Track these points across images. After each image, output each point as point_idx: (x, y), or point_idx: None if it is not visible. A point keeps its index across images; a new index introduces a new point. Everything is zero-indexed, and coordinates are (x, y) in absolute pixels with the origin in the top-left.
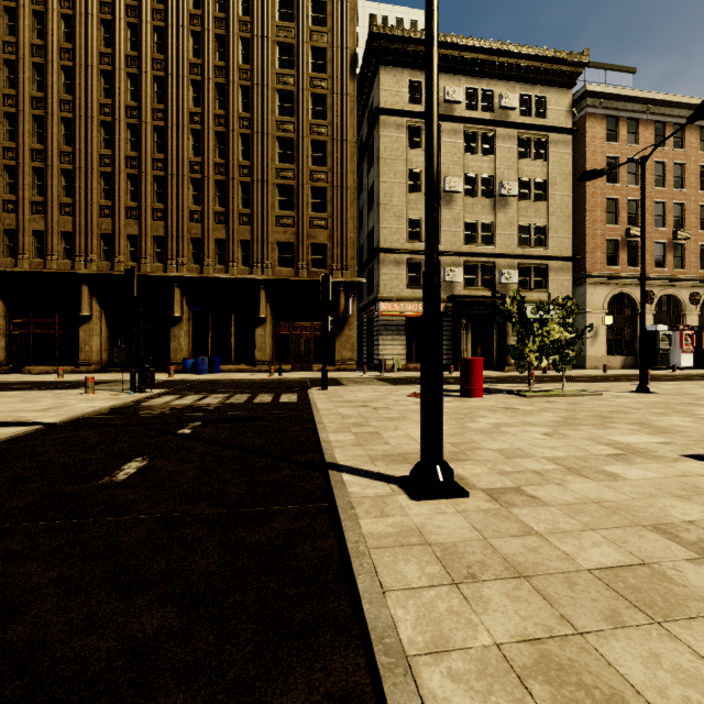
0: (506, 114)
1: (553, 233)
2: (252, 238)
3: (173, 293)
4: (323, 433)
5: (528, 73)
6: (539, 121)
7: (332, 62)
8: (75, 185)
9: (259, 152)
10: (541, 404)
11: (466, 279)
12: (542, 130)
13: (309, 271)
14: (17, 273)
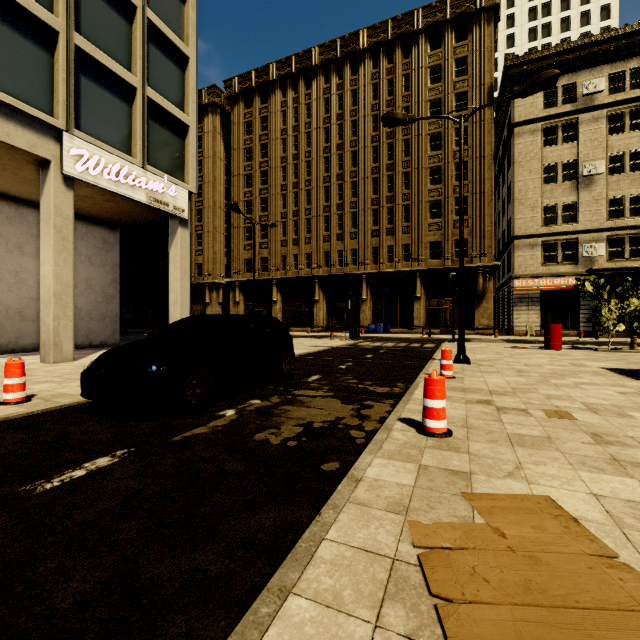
0: None
1: None
2: (411, 242)
3: (362, 283)
4: (436, 354)
5: None
6: None
7: (472, 99)
8: (312, 226)
9: (415, 182)
10: (596, 354)
11: (611, 252)
12: None
13: (453, 260)
14: (287, 278)
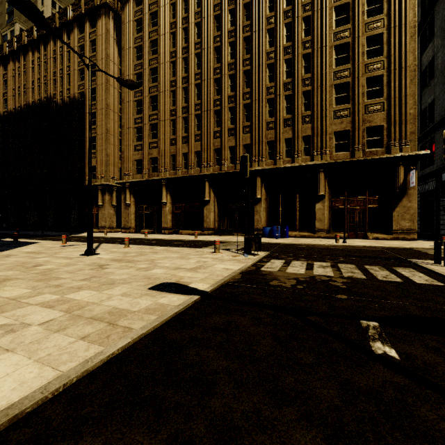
0: None
1: None
2: (312, 132)
3: (255, 181)
4: None
5: None
6: None
7: None
8: (201, 122)
9: (318, 63)
10: None
11: None
12: None
13: (364, 151)
14: (176, 178)
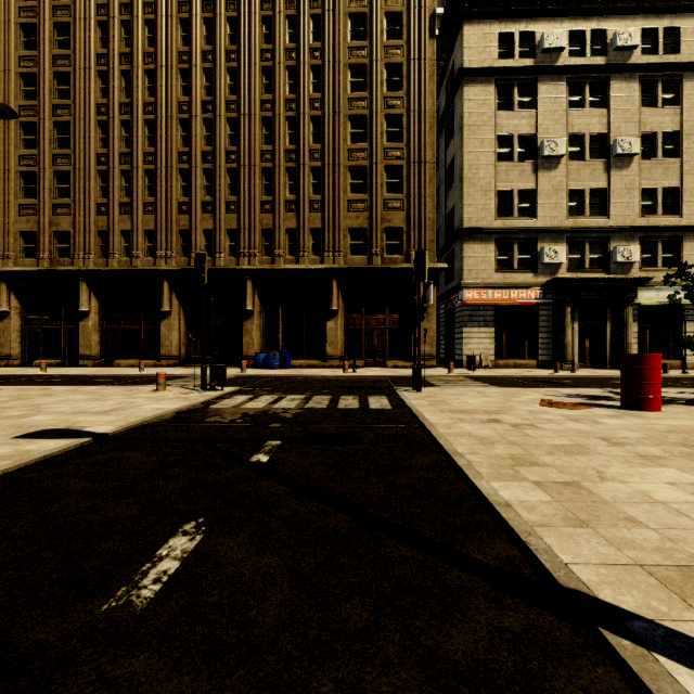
0: (623, 56)
1: (689, 197)
2: (323, 225)
3: (245, 286)
4: (481, 481)
5: (654, 0)
6: (669, 59)
7: (409, 25)
8: (157, 184)
9: (330, 133)
10: None
11: (570, 260)
12: (674, 69)
13: (383, 257)
14: (107, 271)
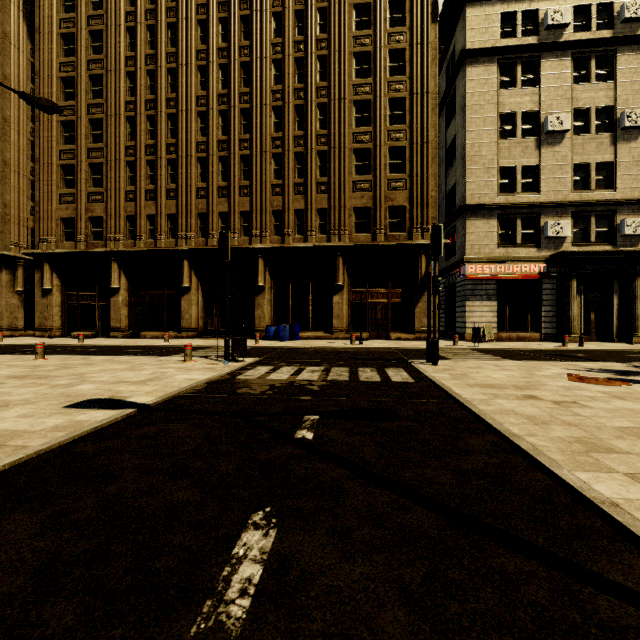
0: (631, 28)
1: None
2: (329, 205)
3: (257, 263)
4: (562, 470)
5: None
6: None
7: (412, 12)
8: (178, 172)
9: (336, 119)
10: None
11: (574, 234)
12: None
13: (387, 235)
14: (135, 252)
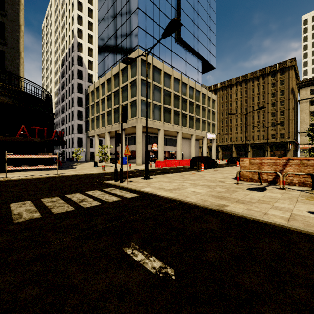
0: None
1: None
2: (265, 134)
3: (248, 146)
4: None
5: None
6: None
7: (285, 92)
8: (231, 130)
9: (266, 117)
10: None
11: None
12: None
13: (279, 139)
14: (223, 145)
